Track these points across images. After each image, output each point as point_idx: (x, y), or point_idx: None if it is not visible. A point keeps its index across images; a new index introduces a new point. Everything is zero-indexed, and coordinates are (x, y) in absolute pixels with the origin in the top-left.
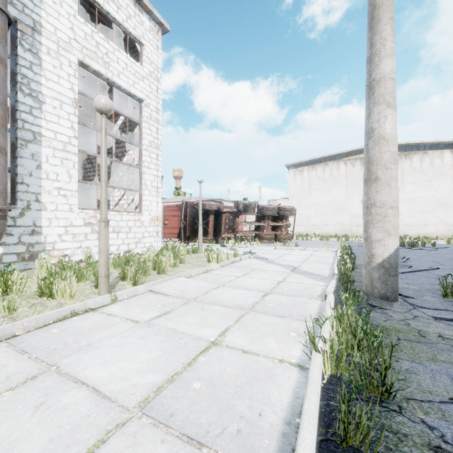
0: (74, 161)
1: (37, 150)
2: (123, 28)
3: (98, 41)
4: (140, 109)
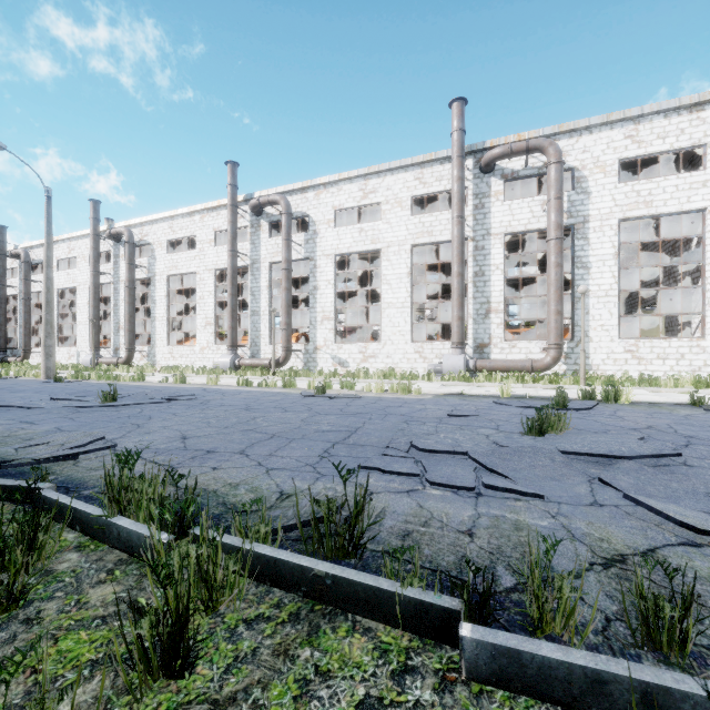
0: (615, 302)
1: (586, 302)
2: (672, 151)
3: (638, 190)
4: (702, 219)
